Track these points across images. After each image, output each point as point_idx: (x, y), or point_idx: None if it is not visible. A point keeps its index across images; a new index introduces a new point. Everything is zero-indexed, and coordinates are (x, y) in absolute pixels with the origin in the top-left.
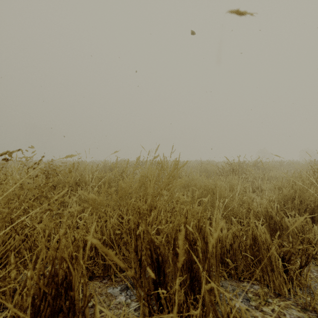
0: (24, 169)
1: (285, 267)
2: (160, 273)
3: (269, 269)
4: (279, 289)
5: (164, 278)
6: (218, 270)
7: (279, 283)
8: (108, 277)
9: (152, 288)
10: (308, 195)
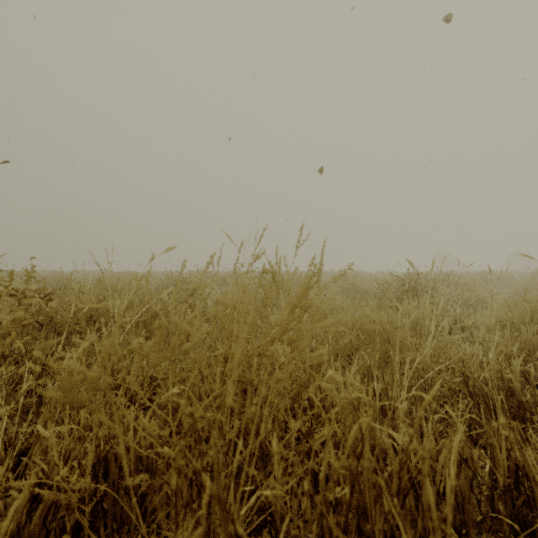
0: None
1: None
2: None
3: None
4: None
5: None
6: None
7: None
8: None
9: None
10: None
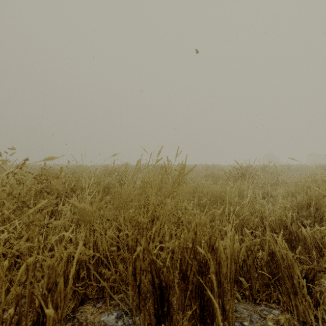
0: (0, 175)
1: (308, 287)
2: (164, 303)
3: (291, 291)
4: (304, 316)
5: (169, 309)
6: (233, 294)
7: (304, 308)
8: (103, 300)
9: (153, 322)
10: (324, 202)
